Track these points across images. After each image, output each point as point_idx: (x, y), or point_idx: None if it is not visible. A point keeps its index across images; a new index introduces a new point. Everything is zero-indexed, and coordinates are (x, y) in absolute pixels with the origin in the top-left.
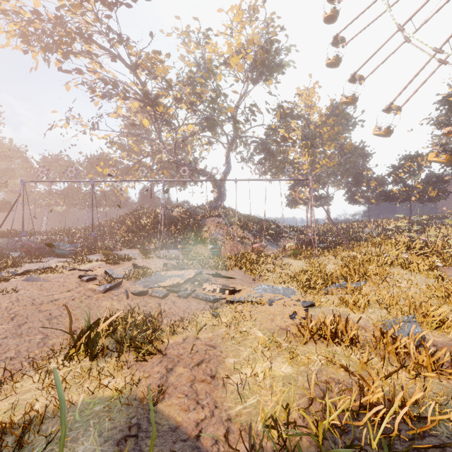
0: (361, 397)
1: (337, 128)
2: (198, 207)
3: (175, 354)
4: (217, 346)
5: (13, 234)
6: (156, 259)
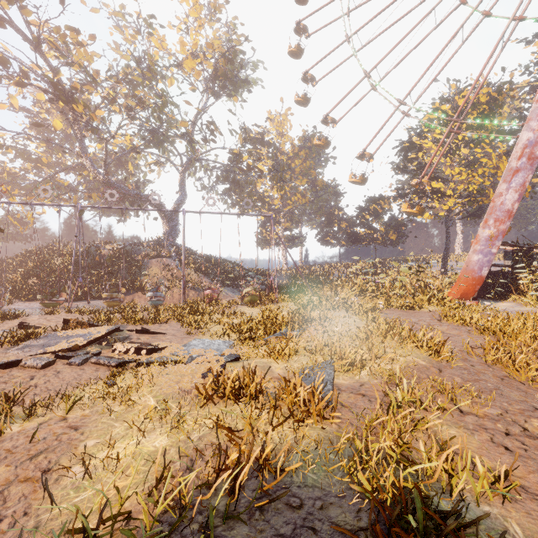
0: (220, 461)
1: (309, 162)
2: (139, 245)
3: (7, 448)
4: (83, 426)
5: None
6: (64, 314)
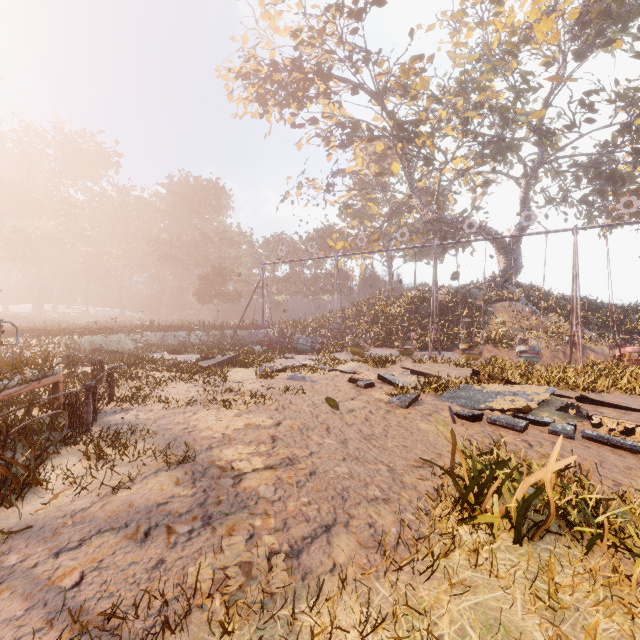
0: None
1: None
2: (474, 287)
3: None
4: None
5: (249, 326)
6: (432, 364)
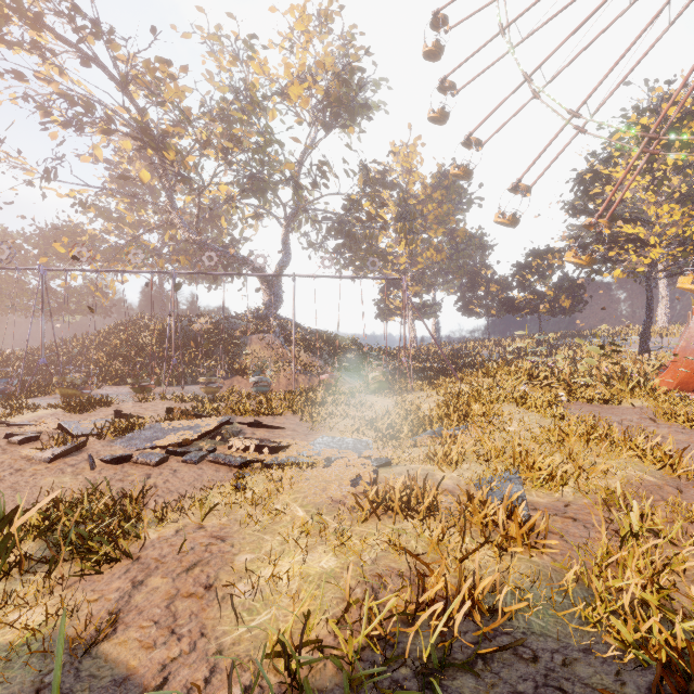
0: (419, 592)
1: (446, 206)
2: (236, 318)
3: (154, 557)
4: (228, 537)
5: None
6: (159, 402)
